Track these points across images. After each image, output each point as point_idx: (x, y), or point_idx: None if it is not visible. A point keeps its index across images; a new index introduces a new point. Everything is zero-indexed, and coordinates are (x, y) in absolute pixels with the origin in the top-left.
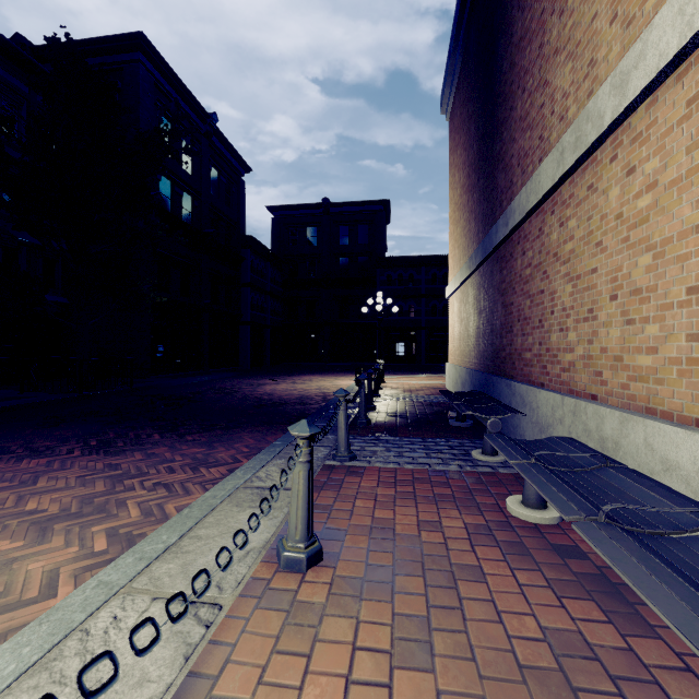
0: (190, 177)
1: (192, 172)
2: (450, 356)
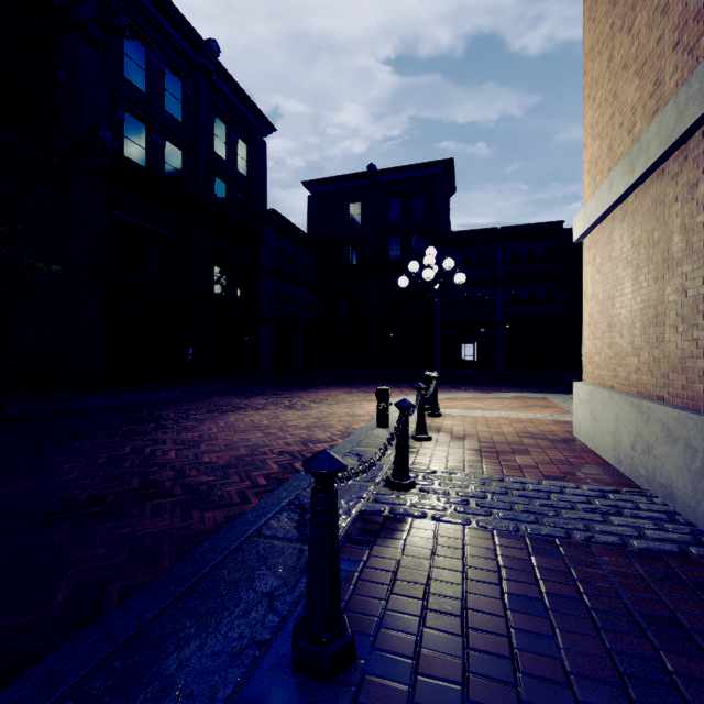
0: (179, 124)
1: (183, 118)
2: (590, 368)
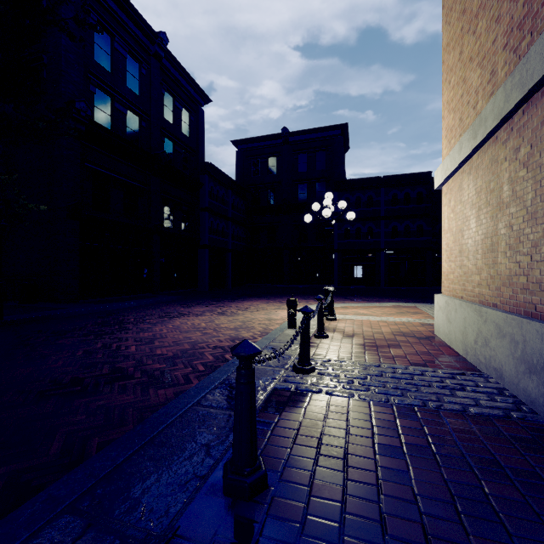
0: (137, 97)
1: (140, 92)
2: (446, 283)
